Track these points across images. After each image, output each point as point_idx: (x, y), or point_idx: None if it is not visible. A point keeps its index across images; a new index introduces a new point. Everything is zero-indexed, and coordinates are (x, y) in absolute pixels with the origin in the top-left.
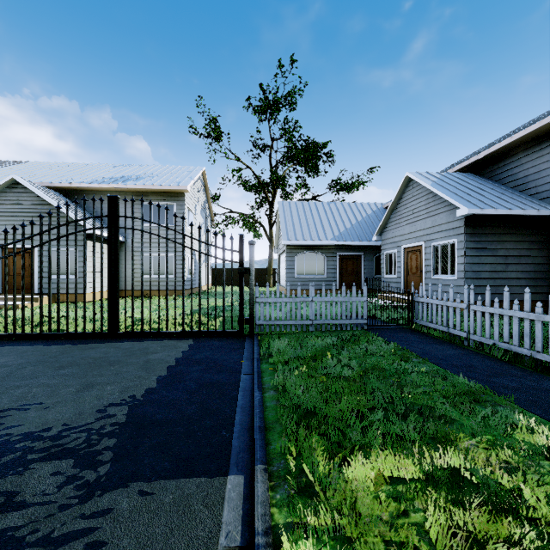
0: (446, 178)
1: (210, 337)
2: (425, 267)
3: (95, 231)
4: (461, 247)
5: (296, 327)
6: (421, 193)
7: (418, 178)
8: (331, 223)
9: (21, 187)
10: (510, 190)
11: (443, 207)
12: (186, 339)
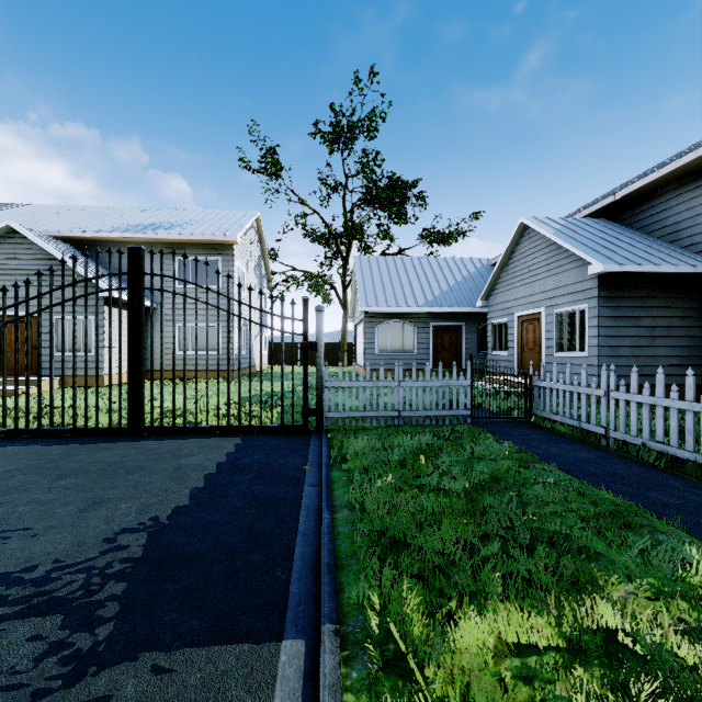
0: (573, 225)
1: (264, 433)
2: (546, 341)
3: (116, 294)
4: (593, 315)
5: (377, 421)
6: (540, 245)
7: (537, 225)
8: (422, 283)
9: (20, 237)
10: (656, 240)
11: (570, 263)
12: (233, 437)
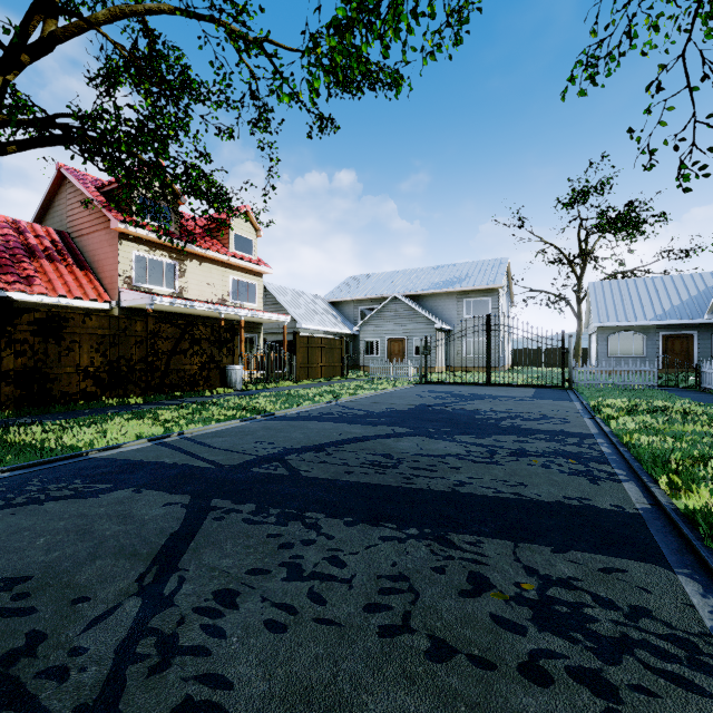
0: None
1: (543, 388)
2: None
3: (442, 326)
4: None
5: (601, 387)
6: None
7: None
8: (653, 301)
9: (398, 300)
10: None
11: None
12: (530, 388)
